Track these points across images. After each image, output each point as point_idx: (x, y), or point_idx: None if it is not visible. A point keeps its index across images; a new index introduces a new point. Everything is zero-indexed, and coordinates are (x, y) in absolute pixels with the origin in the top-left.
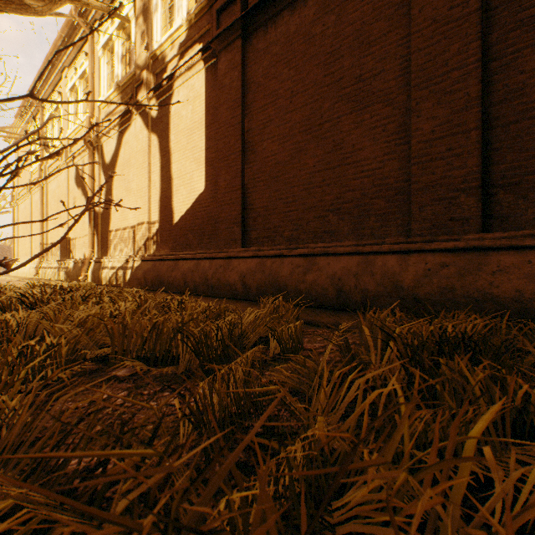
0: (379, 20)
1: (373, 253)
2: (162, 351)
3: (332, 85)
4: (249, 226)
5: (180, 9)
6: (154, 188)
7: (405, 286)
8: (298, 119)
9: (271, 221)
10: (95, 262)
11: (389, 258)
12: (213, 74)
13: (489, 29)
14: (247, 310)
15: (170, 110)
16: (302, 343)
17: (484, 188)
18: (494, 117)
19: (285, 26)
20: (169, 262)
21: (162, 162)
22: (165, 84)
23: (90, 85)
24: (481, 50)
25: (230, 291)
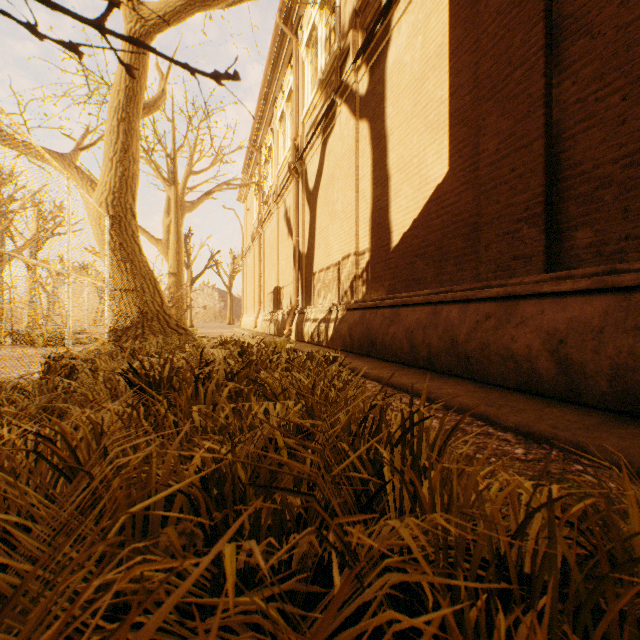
0: None
1: None
2: None
3: None
4: (566, 220)
5: None
6: (362, 201)
7: None
8: None
9: None
10: (299, 313)
11: None
12: None
13: None
14: None
15: (386, 68)
16: None
17: None
18: None
19: None
20: (383, 311)
21: (374, 157)
22: (378, 28)
23: (294, 100)
24: None
25: (514, 372)
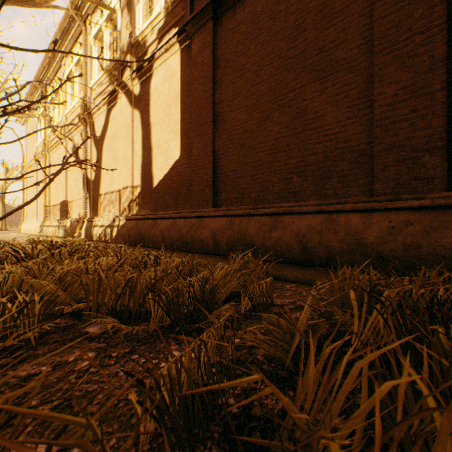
0: None
1: (336, 212)
2: (135, 307)
3: (296, 57)
4: (219, 189)
5: None
6: (136, 157)
7: (369, 243)
8: (263, 90)
9: (239, 184)
10: (88, 221)
11: (352, 217)
12: (187, 54)
13: None
14: (217, 265)
15: (150, 88)
16: (272, 299)
17: (449, 148)
18: None
19: (252, 6)
20: (149, 221)
21: (143, 134)
22: (146, 65)
23: (84, 70)
24: (446, 13)
25: (202, 246)
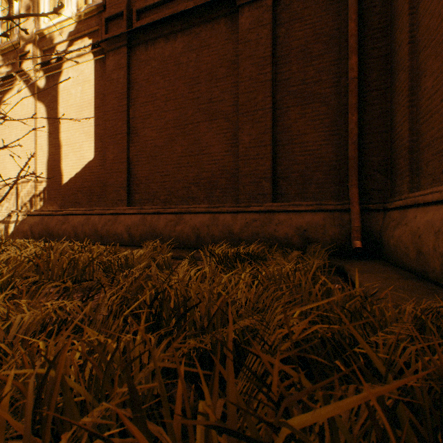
0: (222, 67)
1: (218, 213)
2: (79, 276)
3: (194, 100)
4: (133, 190)
5: (69, 3)
6: (41, 151)
7: (235, 232)
8: (170, 118)
9: (151, 188)
10: None
11: (227, 216)
12: (102, 67)
13: (276, 92)
14: (134, 250)
15: (59, 86)
16: (172, 267)
17: (274, 178)
18: (278, 140)
19: (161, 49)
20: (58, 217)
21: (50, 129)
22: (54, 62)
23: None
24: (272, 102)
25: (118, 239)
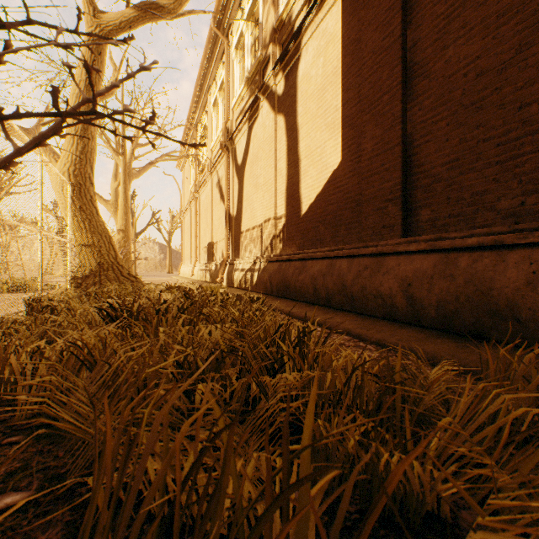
0: None
1: None
2: None
3: None
4: (415, 202)
5: None
6: (280, 177)
7: None
8: None
9: (463, 186)
10: (229, 264)
11: None
12: None
13: None
14: (460, 379)
15: (297, 77)
16: None
17: None
18: None
19: None
20: (295, 263)
21: (288, 144)
22: (292, 46)
23: (226, 91)
24: None
25: (381, 306)
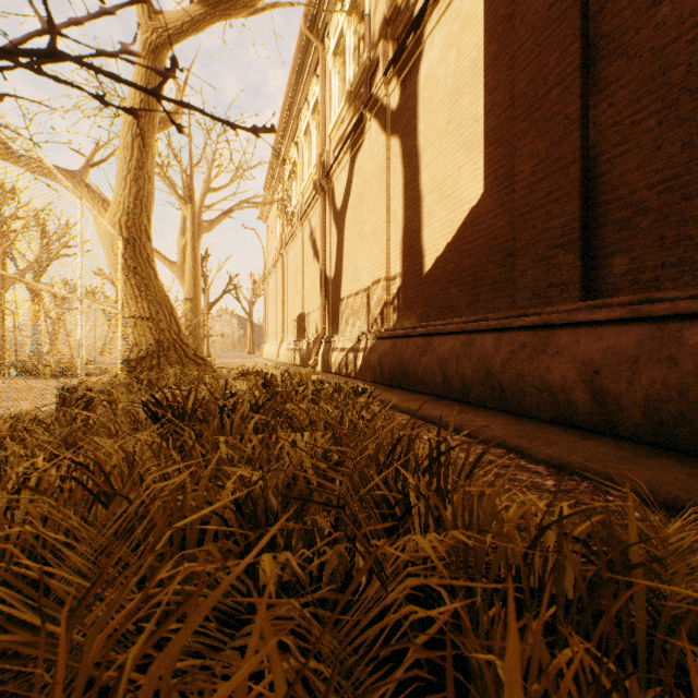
0: None
1: None
2: None
3: None
4: (603, 247)
5: None
6: (393, 223)
7: None
8: None
9: (689, 217)
10: (325, 341)
11: None
12: None
13: None
14: None
15: (418, 82)
16: None
17: None
18: None
19: None
20: (415, 340)
21: (405, 176)
22: (410, 40)
23: (320, 113)
24: None
25: (549, 404)
